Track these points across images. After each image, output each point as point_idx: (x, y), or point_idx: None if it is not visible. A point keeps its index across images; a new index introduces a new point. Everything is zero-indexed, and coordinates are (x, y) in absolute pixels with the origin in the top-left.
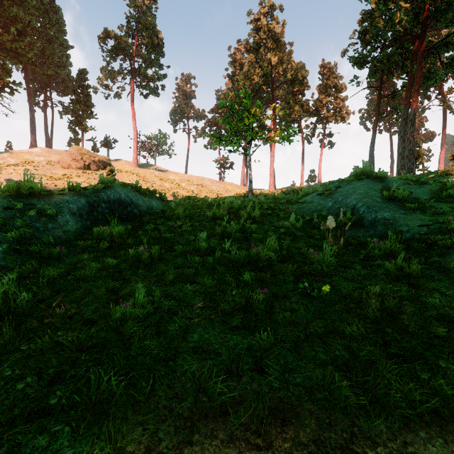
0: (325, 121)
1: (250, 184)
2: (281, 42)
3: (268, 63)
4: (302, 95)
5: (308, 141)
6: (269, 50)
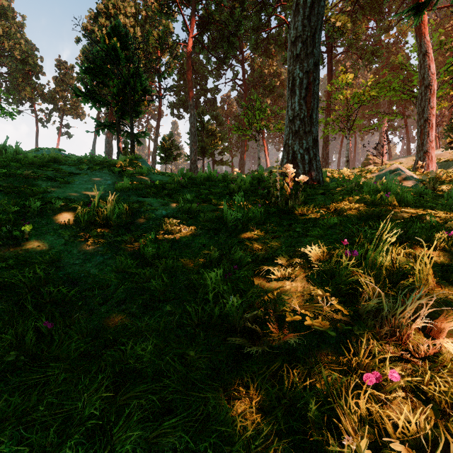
0: (63, 112)
1: None
2: (8, 15)
3: None
4: (36, 77)
5: (43, 124)
6: None
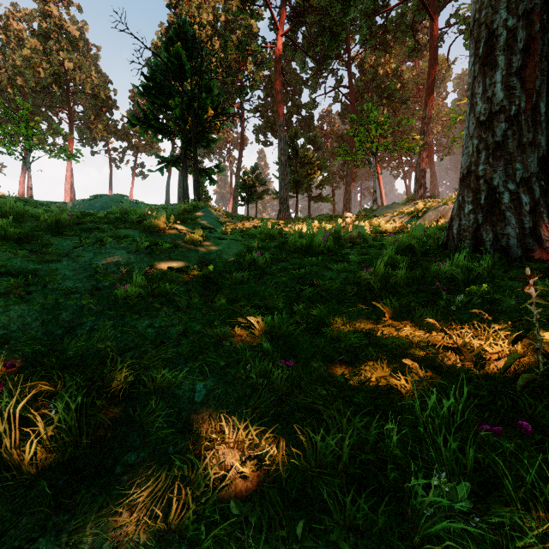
0: (137, 150)
1: (30, 191)
2: (80, 47)
3: (61, 63)
4: (110, 113)
5: (116, 165)
6: (62, 48)
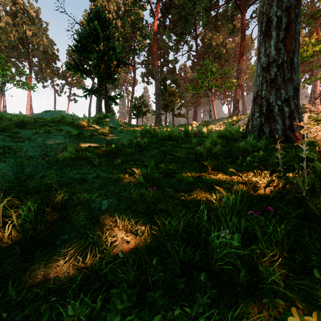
0: (71, 85)
1: (5, 108)
2: (36, 22)
3: (24, 32)
4: (54, 63)
5: (58, 94)
6: (25, 23)
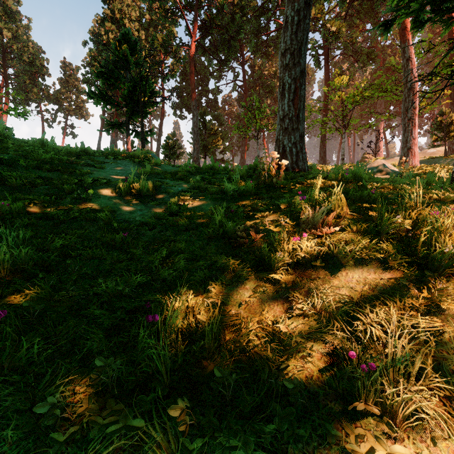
0: (68, 113)
1: None
2: (17, 19)
3: None
4: (42, 79)
5: (48, 124)
6: None
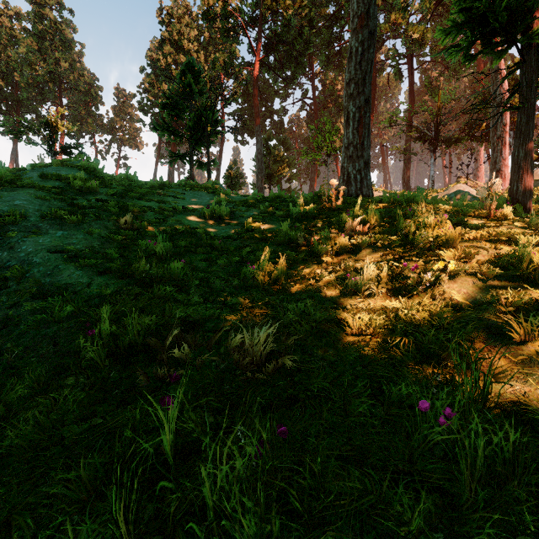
0: (121, 143)
1: None
2: (73, 48)
3: (56, 63)
4: (96, 108)
5: (102, 157)
6: (57, 48)
